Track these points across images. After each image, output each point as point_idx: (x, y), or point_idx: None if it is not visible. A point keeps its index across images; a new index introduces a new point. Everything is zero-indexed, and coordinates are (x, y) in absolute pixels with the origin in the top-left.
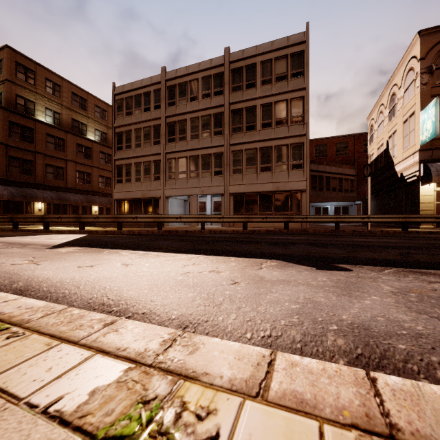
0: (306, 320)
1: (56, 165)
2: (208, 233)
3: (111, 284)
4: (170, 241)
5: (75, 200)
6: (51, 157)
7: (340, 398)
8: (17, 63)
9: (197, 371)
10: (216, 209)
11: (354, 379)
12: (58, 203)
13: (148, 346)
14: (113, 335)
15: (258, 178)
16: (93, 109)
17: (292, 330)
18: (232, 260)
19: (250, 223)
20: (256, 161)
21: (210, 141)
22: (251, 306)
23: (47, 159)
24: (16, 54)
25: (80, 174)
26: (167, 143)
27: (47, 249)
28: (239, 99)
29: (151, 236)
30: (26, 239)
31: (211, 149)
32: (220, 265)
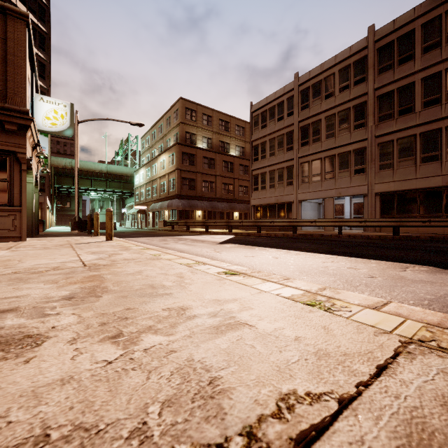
0: (437, 304)
1: (209, 180)
2: (346, 238)
3: (271, 267)
4: (307, 243)
5: (222, 207)
6: (206, 175)
7: (425, 318)
8: (186, 108)
9: (340, 298)
10: (356, 211)
11: (443, 316)
12: (210, 211)
13: (311, 288)
14: (291, 283)
15: (417, 171)
16: (234, 129)
17: (418, 306)
18: (372, 262)
19: (405, 228)
20: (415, 150)
21: (349, 137)
22: (384, 291)
23: (204, 176)
24: (186, 102)
25: (225, 186)
26: (300, 147)
27: (217, 245)
28: (388, 80)
29: (287, 238)
30: (199, 237)
31: (350, 146)
32: (358, 264)
